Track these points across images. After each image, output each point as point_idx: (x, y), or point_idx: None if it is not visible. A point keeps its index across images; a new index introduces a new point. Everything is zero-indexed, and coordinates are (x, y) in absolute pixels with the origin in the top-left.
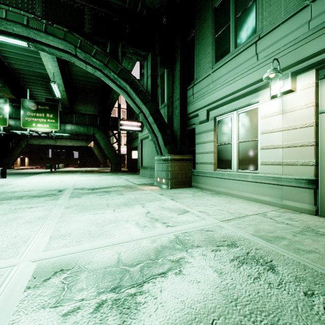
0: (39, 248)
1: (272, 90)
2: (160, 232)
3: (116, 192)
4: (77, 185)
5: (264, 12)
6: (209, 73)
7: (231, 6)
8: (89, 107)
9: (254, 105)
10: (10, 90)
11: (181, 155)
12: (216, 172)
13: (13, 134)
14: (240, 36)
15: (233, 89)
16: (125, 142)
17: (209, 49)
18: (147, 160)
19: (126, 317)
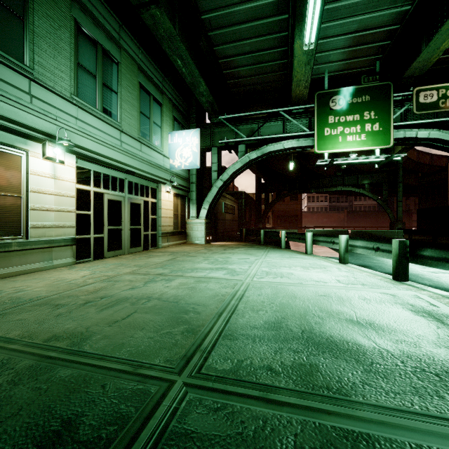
0: (241, 285)
1: (49, 151)
2: (169, 276)
3: None
4: None
5: (35, 54)
6: None
7: None
8: None
9: (16, 150)
10: None
11: None
12: None
13: None
14: None
15: None
16: None
17: None
18: None
19: (220, 268)
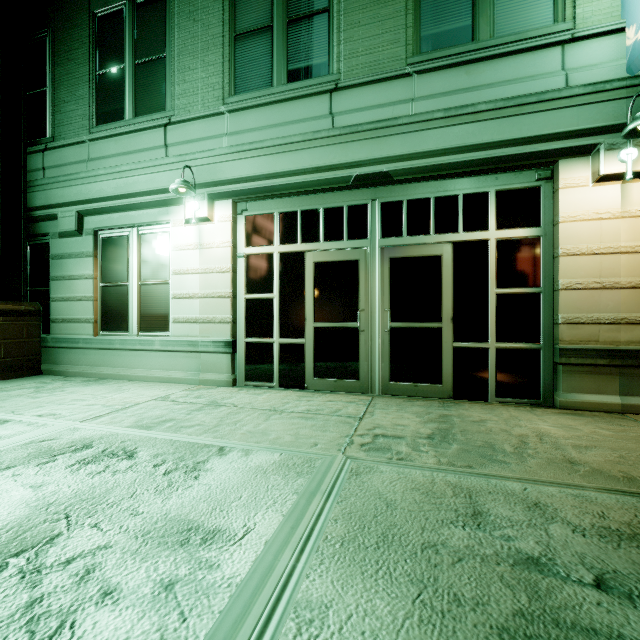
0: None
1: (186, 211)
2: None
3: None
4: None
5: (177, 86)
6: (84, 139)
7: (128, 37)
8: None
9: (164, 226)
10: None
11: (7, 301)
12: (98, 338)
13: None
14: (142, 101)
15: (130, 188)
16: None
17: (84, 89)
18: None
19: None
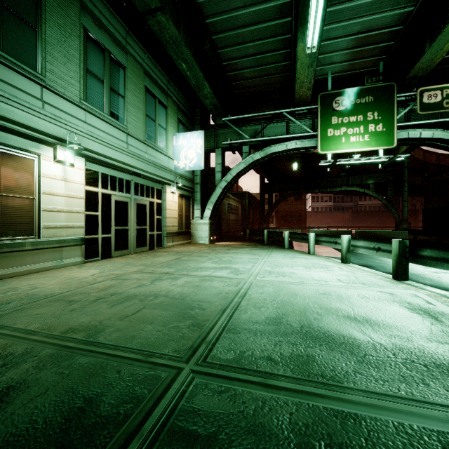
0: (244, 283)
1: (60, 155)
2: (175, 275)
3: None
4: None
5: (47, 62)
6: None
7: None
8: None
9: (29, 154)
10: None
11: None
12: None
13: None
14: (11, 44)
15: (3, 112)
16: None
17: None
18: None
19: (224, 267)
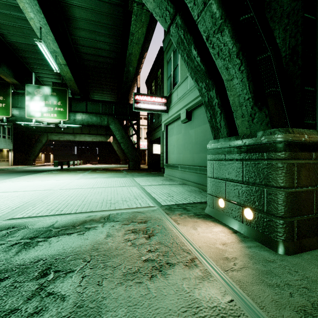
0: None
1: None
2: None
3: (80, 287)
4: (38, 205)
5: None
6: None
7: None
8: (106, 96)
9: None
10: (11, 73)
11: (316, 130)
12: None
13: (35, 130)
14: None
15: None
16: (145, 136)
17: None
18: (175, 155)
19: None
